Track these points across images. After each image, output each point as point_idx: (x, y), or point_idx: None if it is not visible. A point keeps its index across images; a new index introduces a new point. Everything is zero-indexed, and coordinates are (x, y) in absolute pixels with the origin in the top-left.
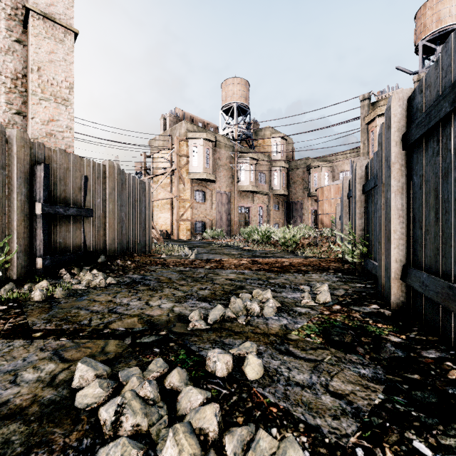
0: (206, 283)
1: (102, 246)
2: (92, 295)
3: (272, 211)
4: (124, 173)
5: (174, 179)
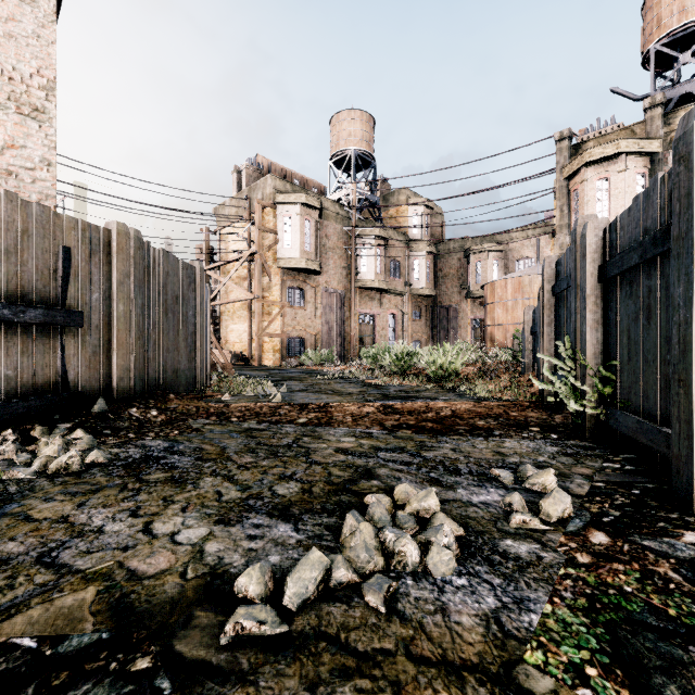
0: (294, 461)
1: (103, 383)
2: (33, 499)
3: (410, 321)
4: (150, 248)
5: (254, 269)
